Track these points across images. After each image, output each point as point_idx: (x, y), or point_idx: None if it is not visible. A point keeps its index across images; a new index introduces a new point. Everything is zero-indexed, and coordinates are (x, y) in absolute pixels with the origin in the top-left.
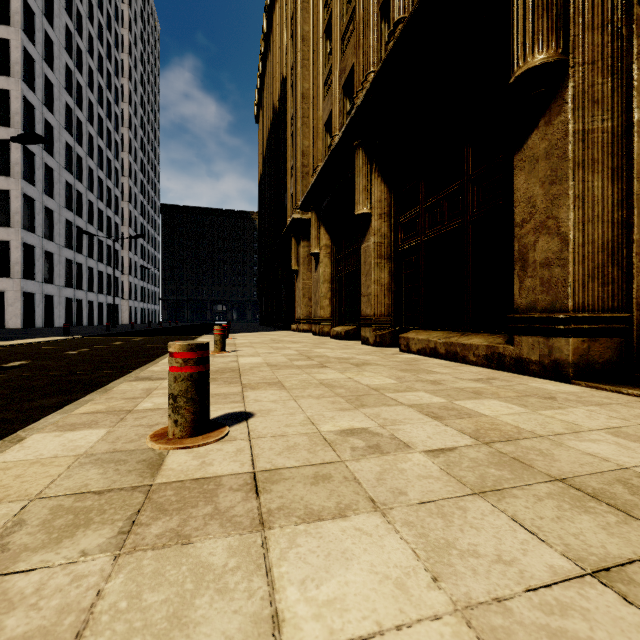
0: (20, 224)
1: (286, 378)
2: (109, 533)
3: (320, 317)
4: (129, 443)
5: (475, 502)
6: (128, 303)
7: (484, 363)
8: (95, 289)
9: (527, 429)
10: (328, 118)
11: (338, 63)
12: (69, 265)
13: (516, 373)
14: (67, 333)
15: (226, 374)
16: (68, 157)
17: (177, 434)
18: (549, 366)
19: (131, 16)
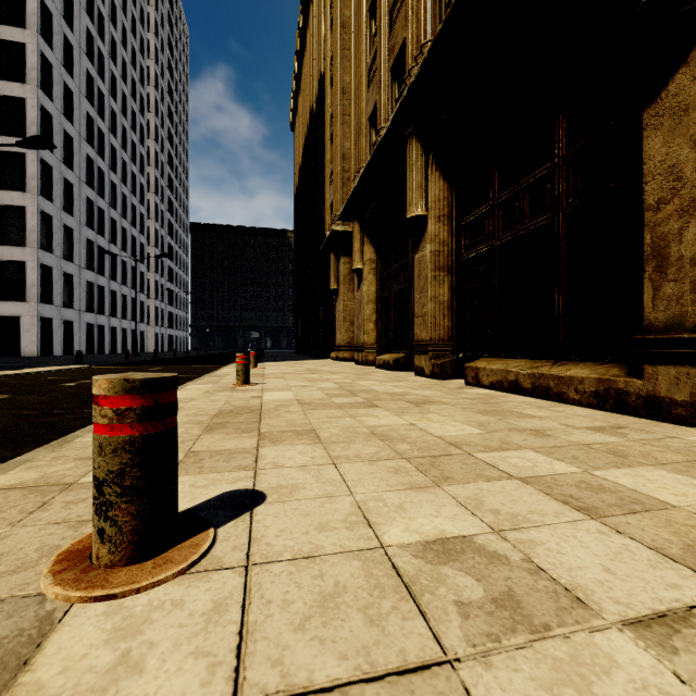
0: (37, 243)
1: (322, 424)
2: None
3: (363, 343)
4: (8, 575)
5: None
6: (154, 329)
7: (593, 402)
8: (118, 314)
9: None
10: (373, 110)
11: (385, 42)
12: (90, 288)
13: (647, 418)
14: (80, 361)
15: (241, 416)
16: (89, 171)
17: (103, 558)
18: None
19: (157, 19)
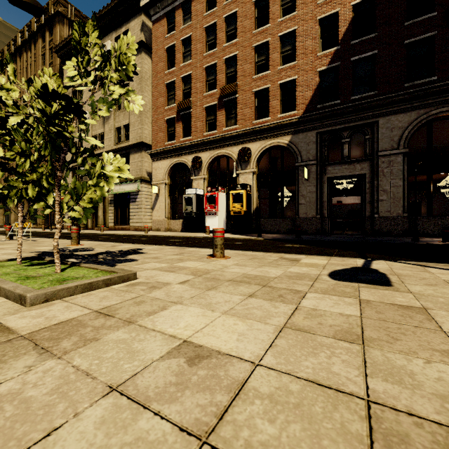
0: None
1: None
2: None
3: None
4: None
5: None
6: None
7: None
8: None
9: None
10: None
11: None
12: None
13: None
14: None
15: None
16: None
17: None
18: None
19: None
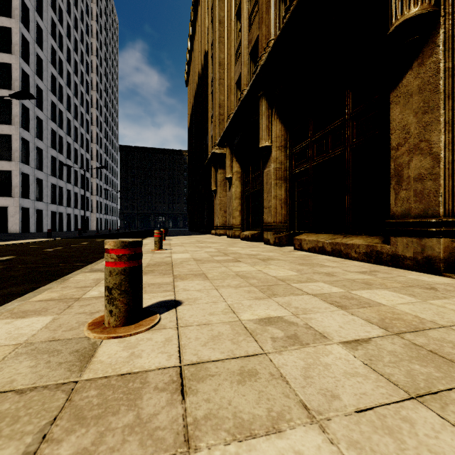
0: (19, 159)
1: (209, 270)
2: (11, 454)
3: (232, 224)
4: (68, 331)
5: (418, 411)
6: (95, 215)
7: (364, 259)
8: (72, 205)
9: (427, 319)
10: (238, 78)
11: (246, 36)
12: (53, 188)
13: (392, 267)
14: (50, 236)
15: (161, 267)
16: (53, 111)
17: (112, 323)
18: (422, 261)
19: (97, 12)
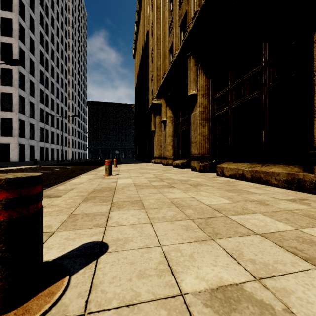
0: (17, 110)
1: (145, 197)
2: None
3: (167, 155)
4: None
5: None
6: (71, 149)
7: (285, 185)
8: (55, 142)
9: None
10: (171, 46)
11: (177, 13)
12: (42, 130)
13: None
14: (35, 164)
15: (104, 192)
16: (41, 77)
17: None
18: None
19: (73, 8)
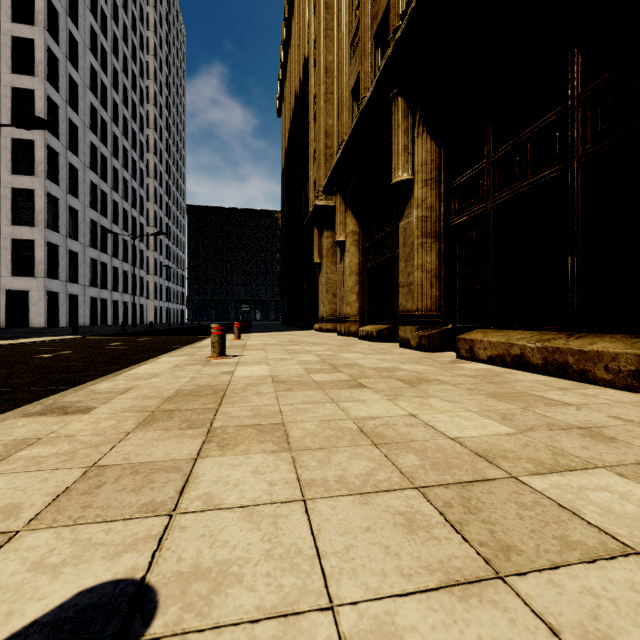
0: (44, 223)
1: (296, 413)
2: None
3: (346, 315)
4: None
5: None
6: (153, 303)
7: (632, 384)
8: (120, 289)
9: None
10: (355, 82)
11: (368, 10)
12: (94, 265)
13: None
14: (75, 332)
15: (198, 400)
16: (93, 157)
17: None
18: None
19: (156, 18)
